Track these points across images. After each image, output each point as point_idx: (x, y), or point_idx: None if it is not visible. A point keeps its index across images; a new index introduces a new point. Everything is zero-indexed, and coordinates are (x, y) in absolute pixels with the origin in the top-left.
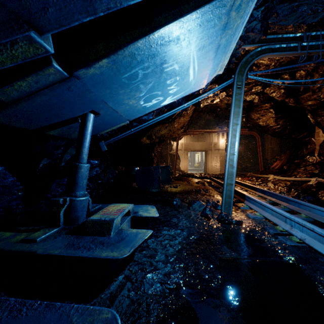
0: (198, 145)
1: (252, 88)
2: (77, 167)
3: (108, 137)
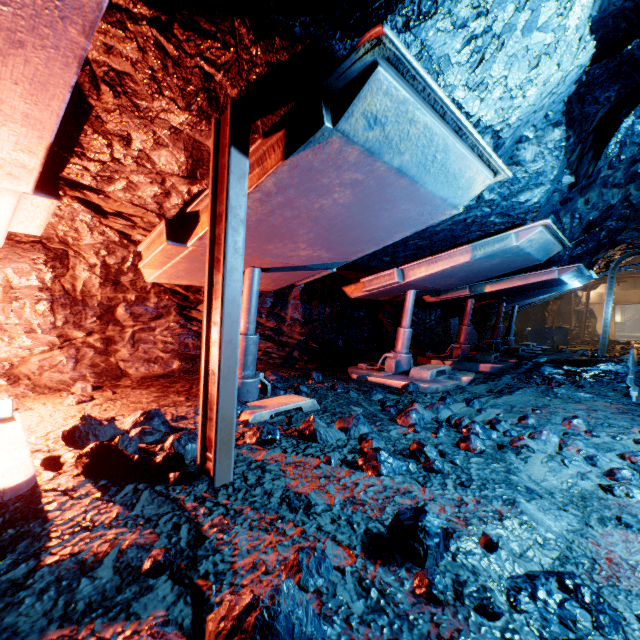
0: (635, 295)
1: None
2: (511, 326)
3: None
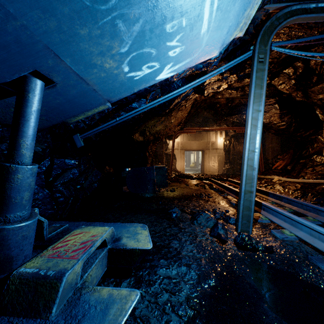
0: (195, 144)
1: None
2: (8, 171)
3: (85, 129)
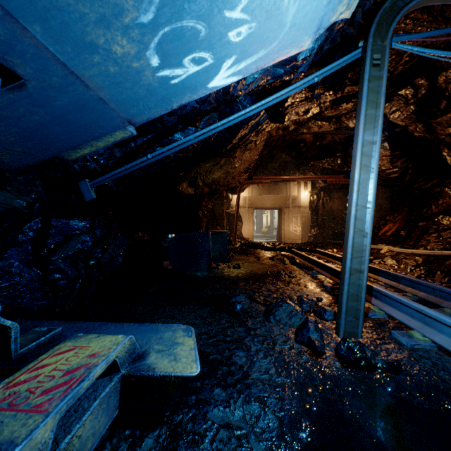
0: (269, 200)
1: None
2: None
3: (100, 172)
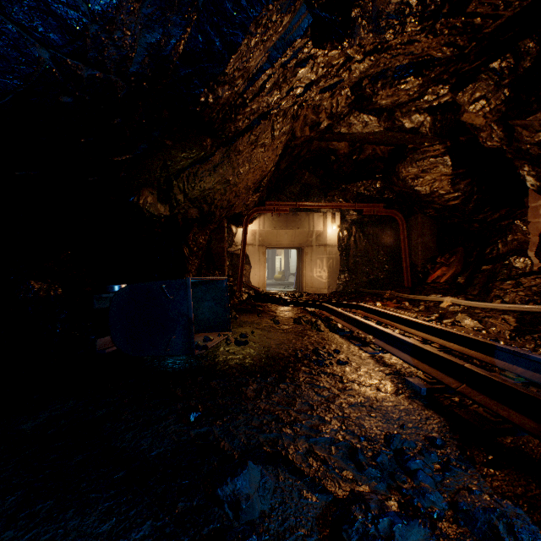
0: (287, 236)
1: (426, 92)
2: None
3: None
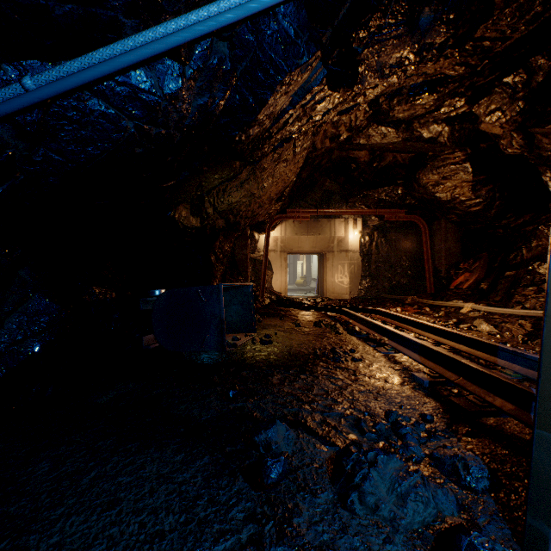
0: (308, 242)
1: (442, 104)
2: None
3: None
